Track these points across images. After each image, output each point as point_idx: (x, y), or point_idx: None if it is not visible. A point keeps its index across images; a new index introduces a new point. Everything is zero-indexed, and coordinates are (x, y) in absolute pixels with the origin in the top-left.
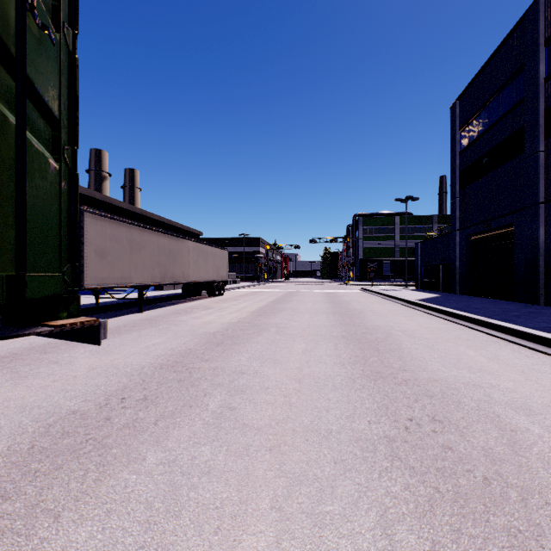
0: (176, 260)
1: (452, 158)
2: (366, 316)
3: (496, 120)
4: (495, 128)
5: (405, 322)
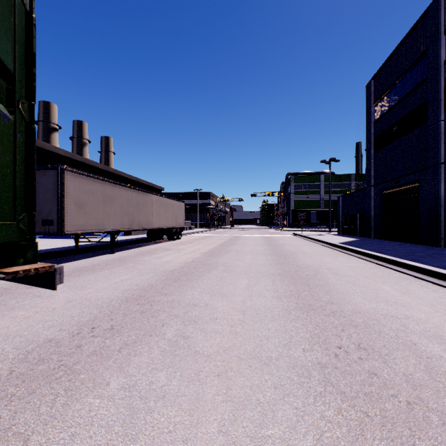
0: (142, 210)
1: (367, 127)
2: (298, 256)
3: (404, 96)
4: (403, 102)
5: (330, 261)
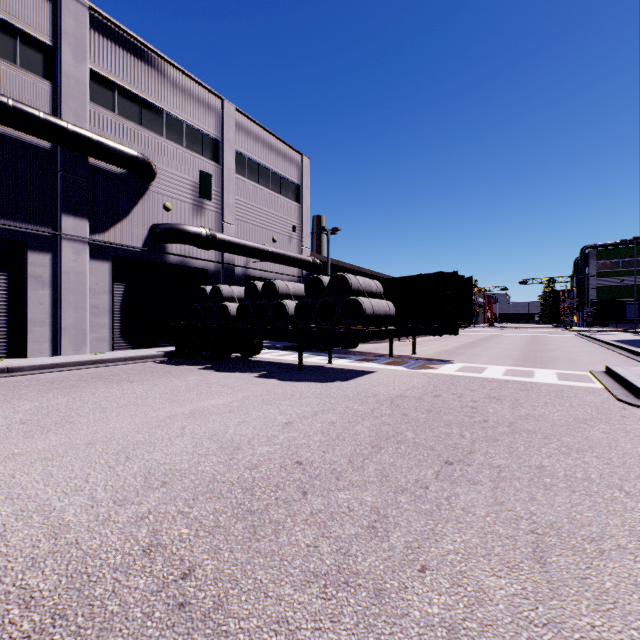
0: None
1: None
2: (548, 346)
3: None
4: None
5: (572, 348)
